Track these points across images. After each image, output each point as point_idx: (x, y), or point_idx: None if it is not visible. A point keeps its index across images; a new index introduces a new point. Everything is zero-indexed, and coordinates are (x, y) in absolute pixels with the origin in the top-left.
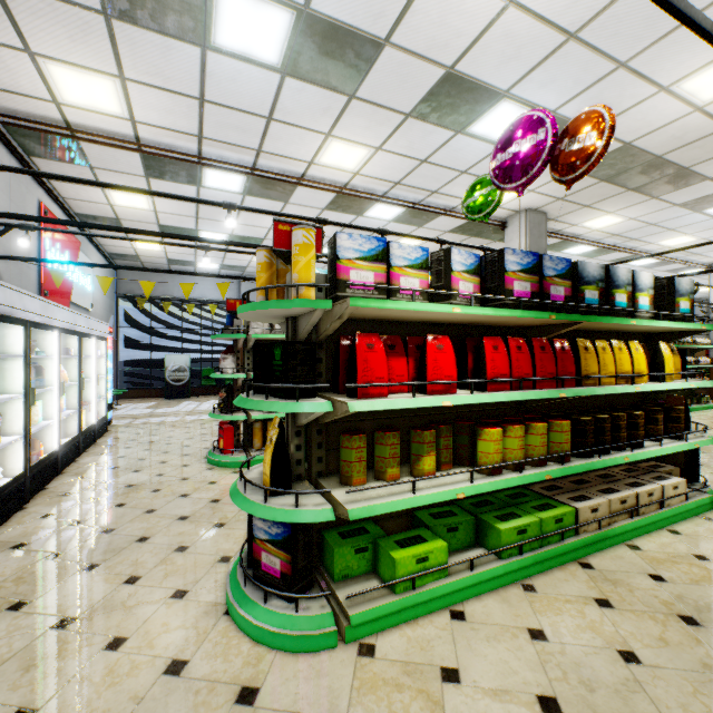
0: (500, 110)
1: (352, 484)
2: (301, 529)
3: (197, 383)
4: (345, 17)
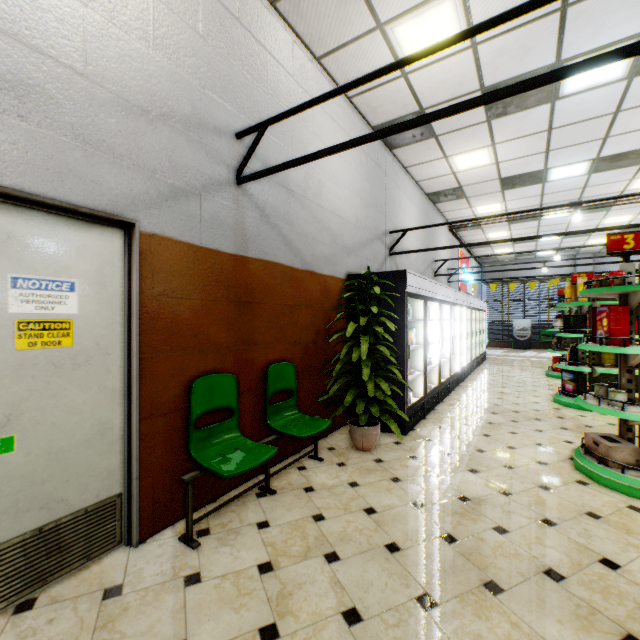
0: None
1: (605, 366)
2: (580, 377)
3: (536, 340)
4: (622, 151)
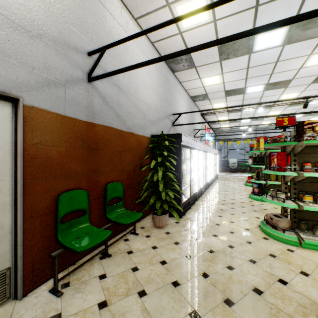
0: None
1: (271, 181)
2: (261, 186)
3: (239, 168)
4: (278, 81)
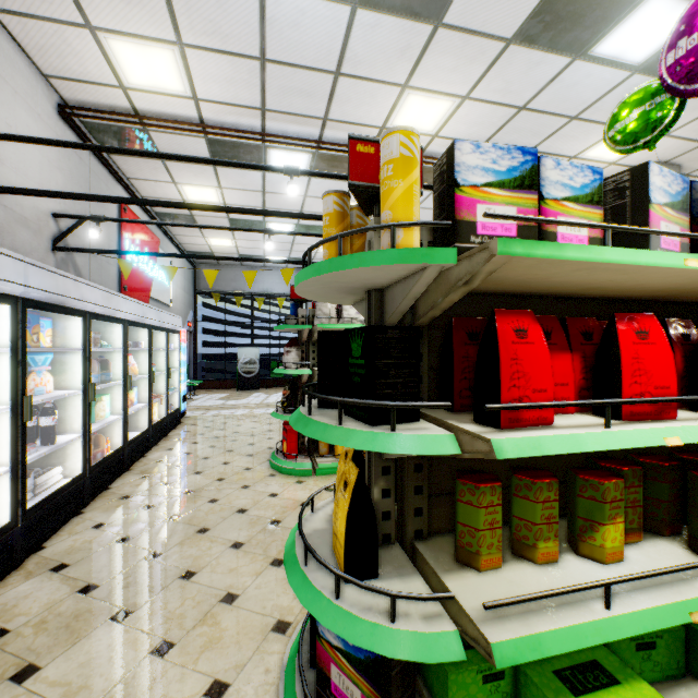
0: (646, 11)
1: (479, 566)
2: None
3: (266, 375)
4: None
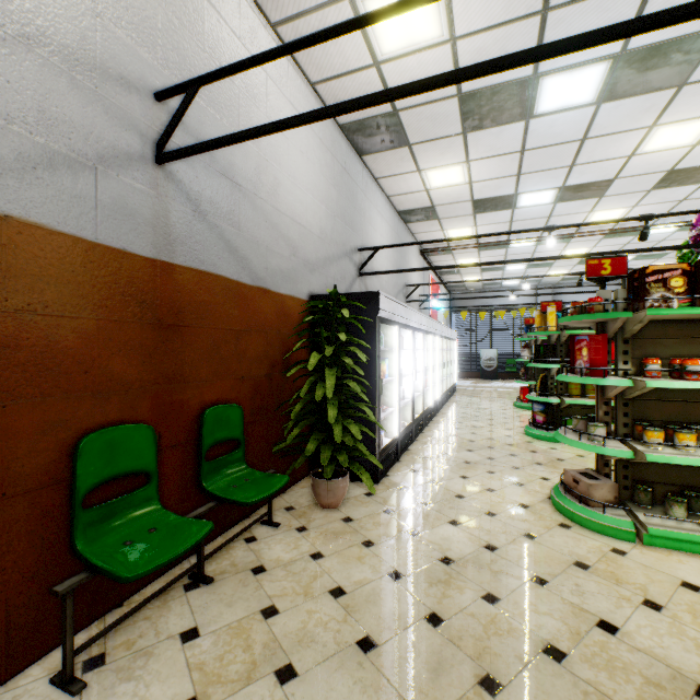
0: None
1: (572, 397)
2: (549, 408)
3: (502, 370)
4: (585, 181)
